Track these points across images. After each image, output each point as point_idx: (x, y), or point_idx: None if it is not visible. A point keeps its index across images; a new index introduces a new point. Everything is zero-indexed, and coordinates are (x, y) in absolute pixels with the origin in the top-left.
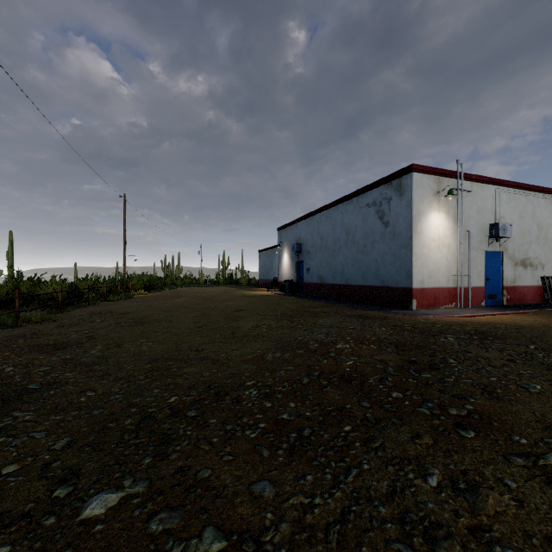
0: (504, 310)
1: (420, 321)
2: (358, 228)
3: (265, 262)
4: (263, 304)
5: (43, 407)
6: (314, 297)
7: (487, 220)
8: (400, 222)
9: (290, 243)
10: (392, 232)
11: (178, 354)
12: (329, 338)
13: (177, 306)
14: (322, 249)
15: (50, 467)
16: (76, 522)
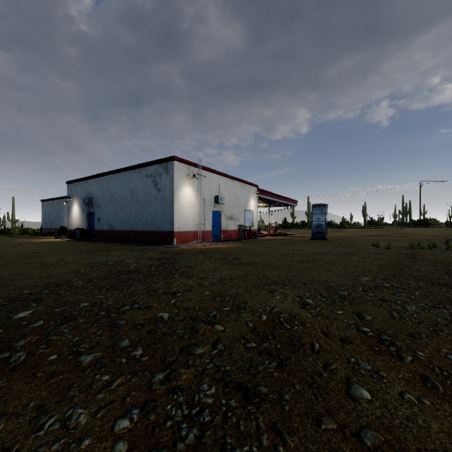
0: (219, 242)
1: (176, 249)
2: (140, 191)
3: (49, 212)
4: (58, 247)
5: None
6: (105, 241)
7: (214, 193)
8: (167, 190)
9: (80, 196)
10: (162, 196)
11: (2, 278)
12: (120, 259)
13: None
14: (111, 203)
15: None
16: (14, 319)
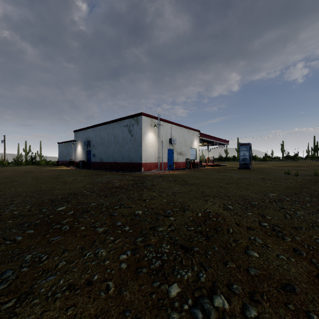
0: (172, 170)
1: (143, 174)
2: (120, 136)
3: (63, 150)
4: (70, 172)
5: (0, 205)
6: (97, 169)
7: (168, 137)
8: (137, 135)
9: (82, 140)
10: (134, 139)
11: (44, 189)
12: (109, 180)
13: (9, 176)
14: (102, 144)
15: (31, 210)
16: (57, 210)
